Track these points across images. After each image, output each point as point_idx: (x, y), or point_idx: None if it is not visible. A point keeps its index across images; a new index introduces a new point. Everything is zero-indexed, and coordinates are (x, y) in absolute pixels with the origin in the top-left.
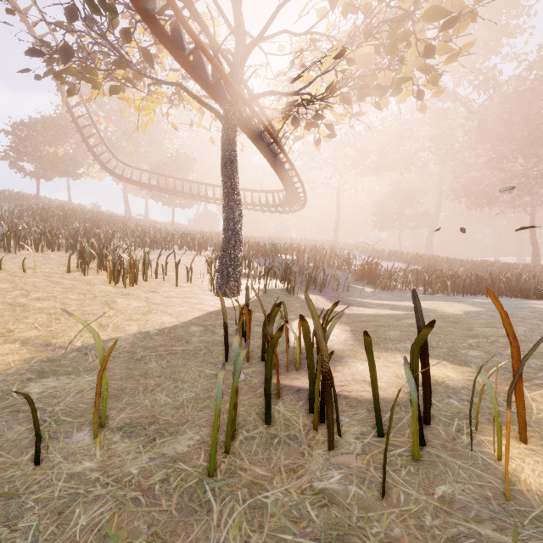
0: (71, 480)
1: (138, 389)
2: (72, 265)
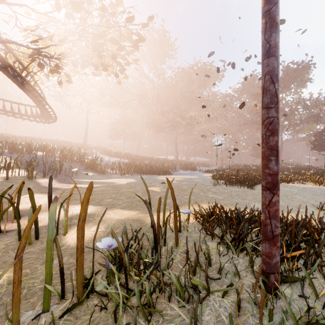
0: None
1: None
2: None
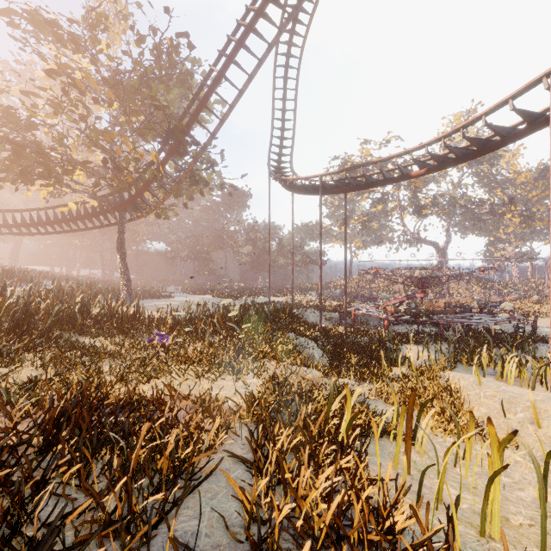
0: None
1: None
2: None
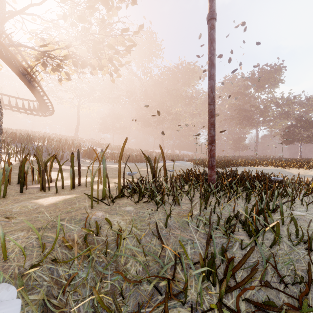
0: None
1: None
2: None
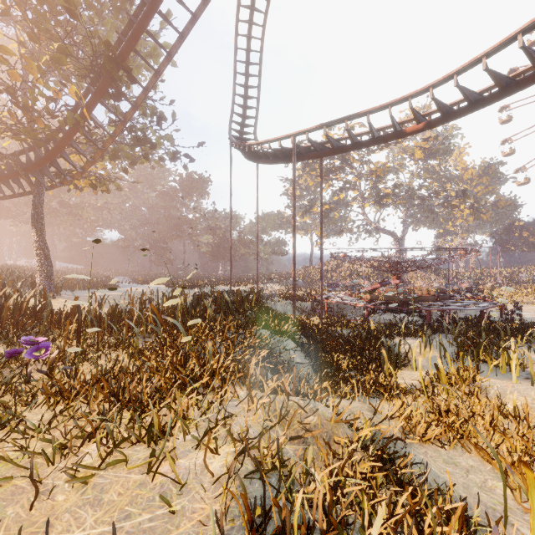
0: None
1: None
2: None
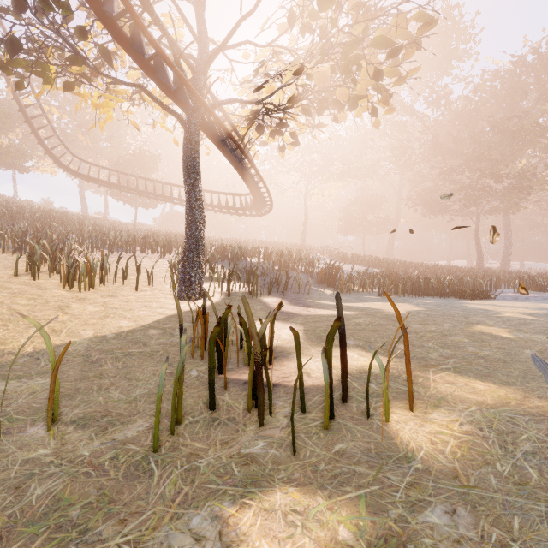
0: (26, 464)
1: (93, 389)
2: (20, 269)
